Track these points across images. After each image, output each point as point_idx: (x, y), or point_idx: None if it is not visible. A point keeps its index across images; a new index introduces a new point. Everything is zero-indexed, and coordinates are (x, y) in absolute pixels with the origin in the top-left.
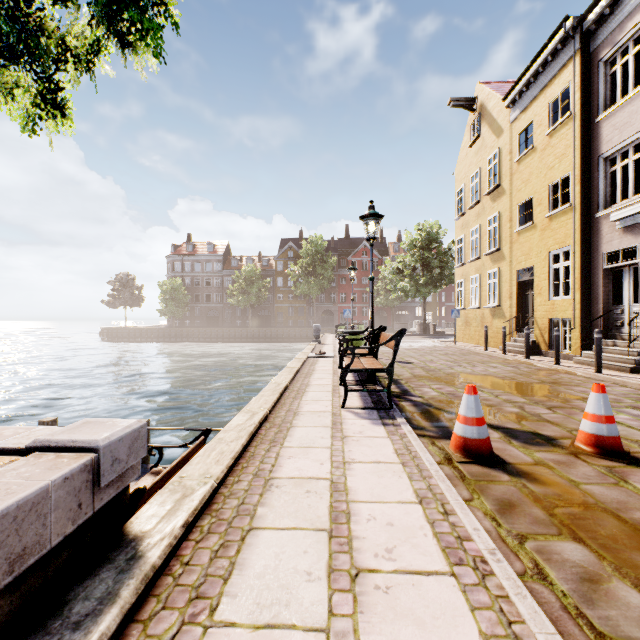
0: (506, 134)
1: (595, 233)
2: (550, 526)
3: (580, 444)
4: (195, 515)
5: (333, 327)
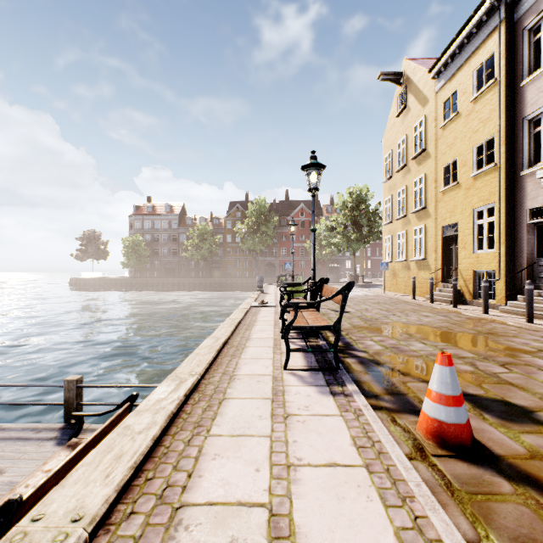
0: (431, 103)
1: (519, 190)
2: None
3: None
4: None
5: (275, 278)
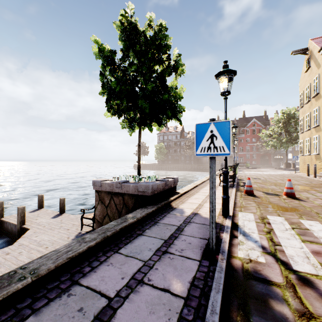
0: (321, 67)
1: None
2: (251, 201)
3: (283, 195)
4: (185, 192)
5: None
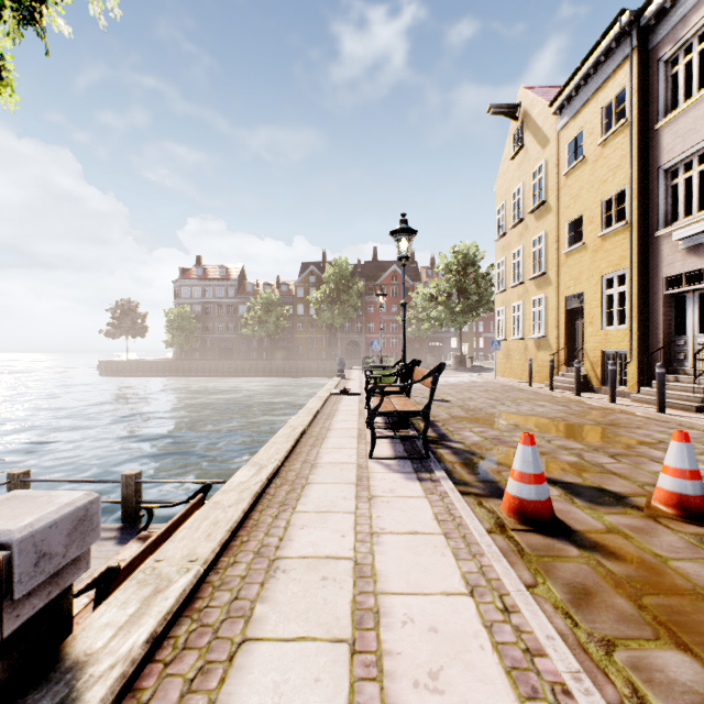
0: (553, 144)
1: (654, 254)
2: (642, 625)
3: (659, 504)
4: (167, 621)
5: (359, 360)
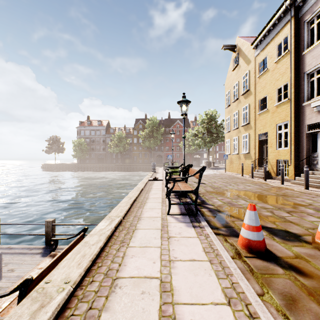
0: (252, 63)
1: (302, 114)
2: None
3: (319, 241)
4: None
5: (162, 163)
